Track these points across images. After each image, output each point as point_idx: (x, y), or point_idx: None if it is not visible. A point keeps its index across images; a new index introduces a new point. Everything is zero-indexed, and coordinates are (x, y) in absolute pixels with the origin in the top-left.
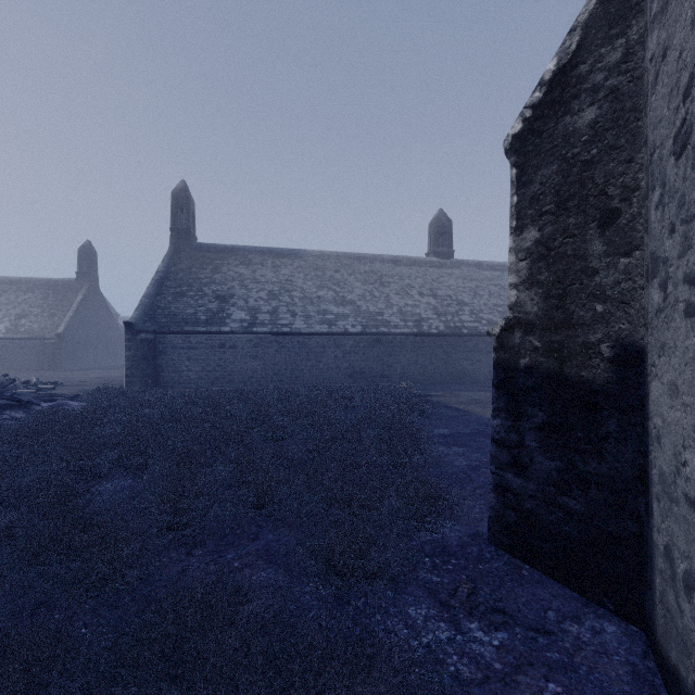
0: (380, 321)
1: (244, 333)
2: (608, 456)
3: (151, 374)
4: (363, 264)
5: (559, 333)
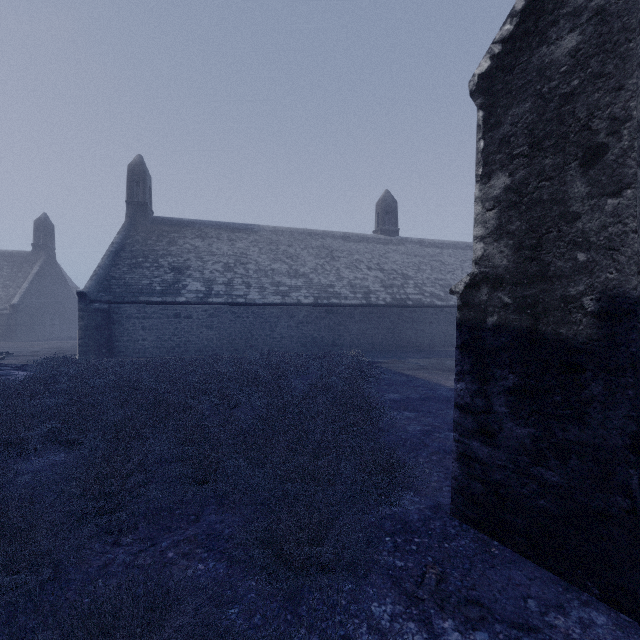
0: (331, 293)
1: (200, 304)
2: (592, 422)
3: (105, 343)
4: (315, 239)
5: (533, 287)
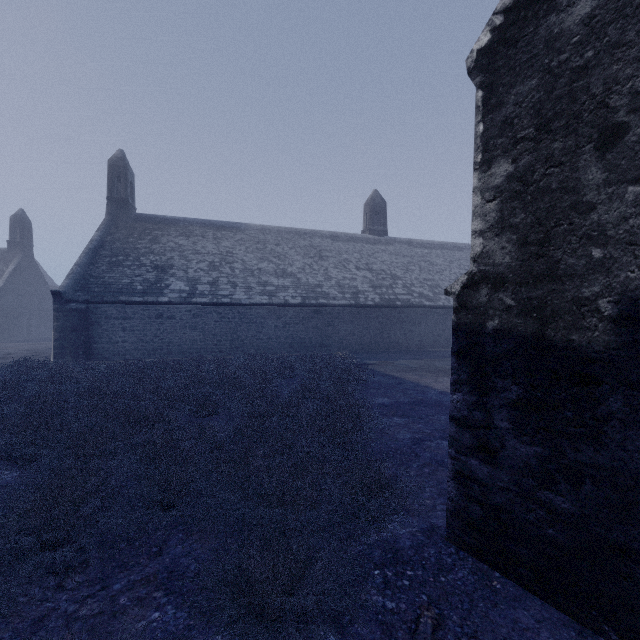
0: (319, 293)
1: (183, 304)
2: (610, 443)
3: (82, 345)
4: (303, 239)
5: (540, 288)
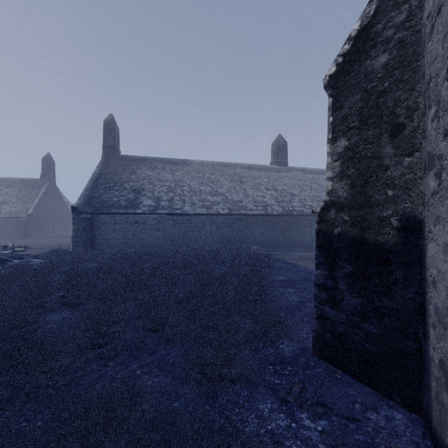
0: (240, 206)
1: (151, 214)
2: (396, 295)
3: (89, 240)
4: (229, 169)
5: (362, 211)
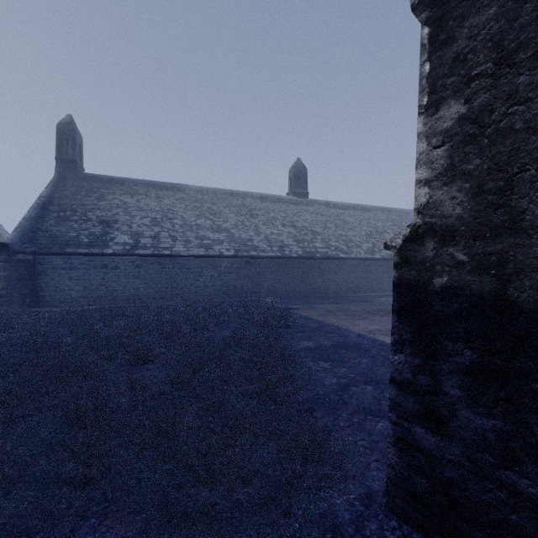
0: (250, 246)
1: (127, 255)
2: None
3: (29, 293)
4: (236, 199)
5: (499, 242)
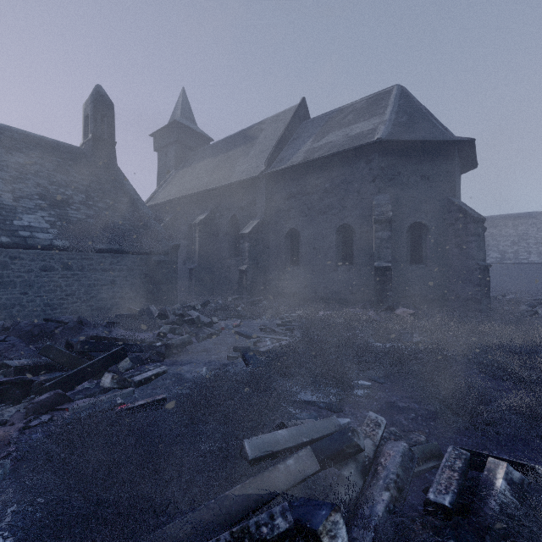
0: None
1: (498, 264)
2: None
3: None
4: None
5: None
